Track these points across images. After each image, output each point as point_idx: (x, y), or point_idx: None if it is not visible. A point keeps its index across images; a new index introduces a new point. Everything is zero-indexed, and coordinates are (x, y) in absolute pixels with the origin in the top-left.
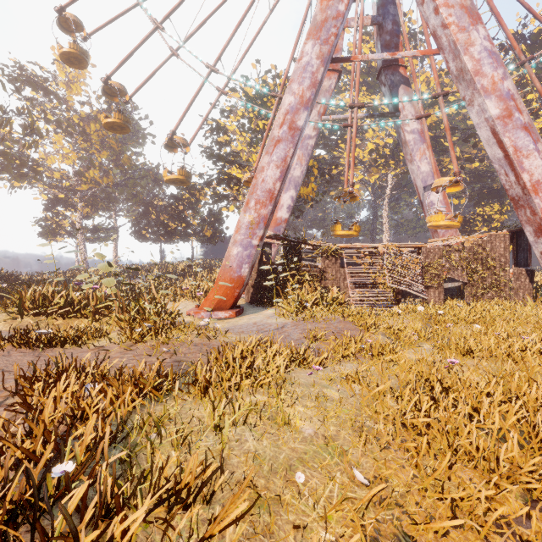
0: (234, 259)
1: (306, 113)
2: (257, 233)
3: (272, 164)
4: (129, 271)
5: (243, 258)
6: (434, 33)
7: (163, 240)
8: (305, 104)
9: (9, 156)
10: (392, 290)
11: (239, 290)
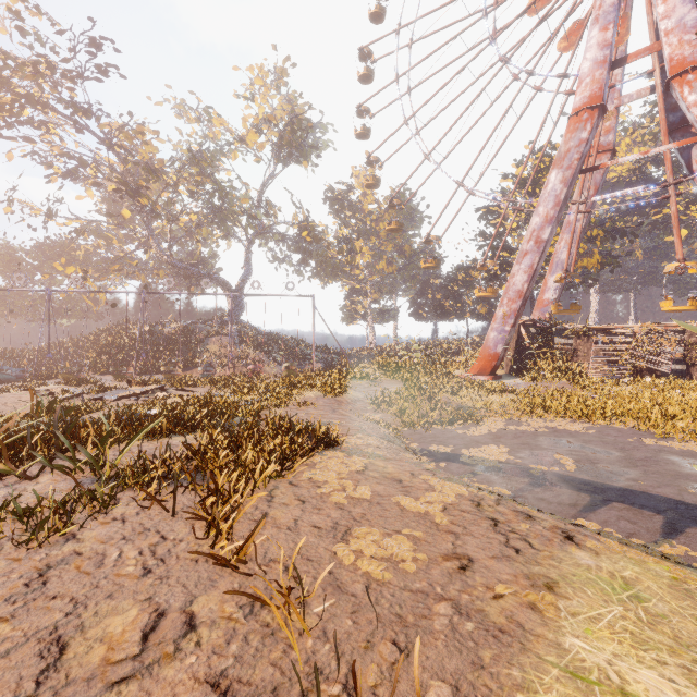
0: (491, 341)
1: (551, 227)
2: (508, 322)
3: (520, 272)
4: (409, 349)
5: (498, 340)
6: (692, 124)
7: (438, 318)
8: (549, 221)
9: (330, 263)
10: (631, 365)
11: (495, 362)
